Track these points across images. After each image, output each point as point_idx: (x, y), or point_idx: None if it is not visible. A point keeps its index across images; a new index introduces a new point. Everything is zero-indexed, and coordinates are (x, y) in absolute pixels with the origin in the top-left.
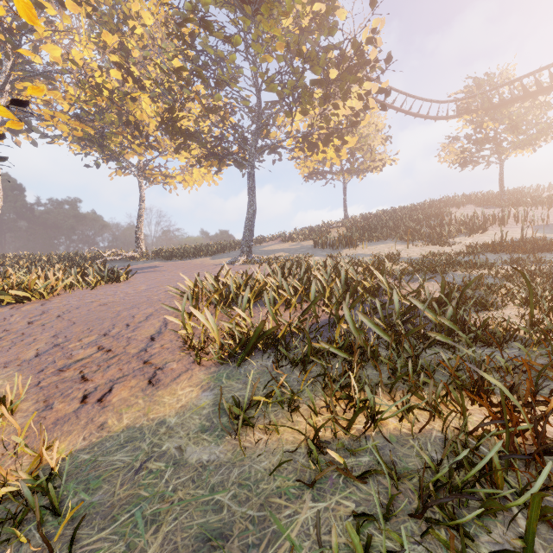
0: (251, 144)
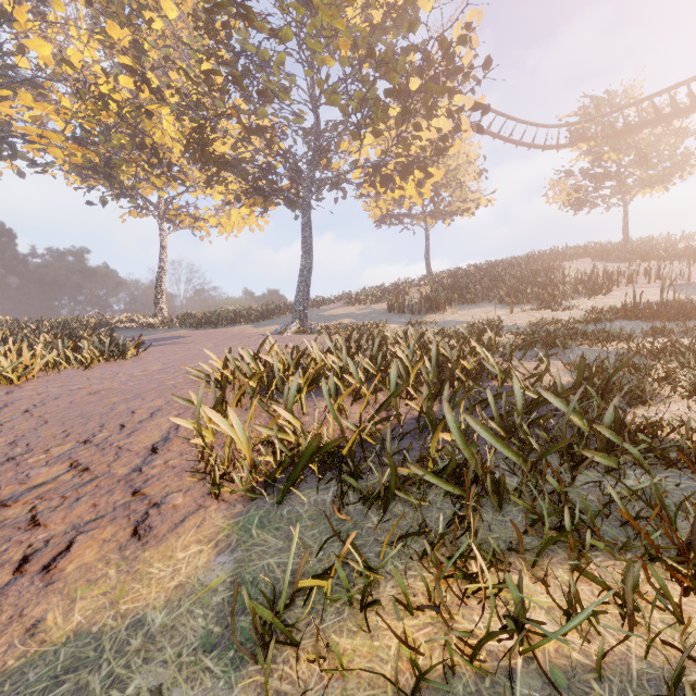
0: (307, 176)
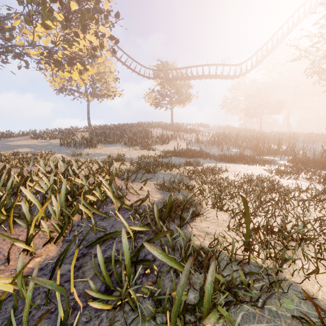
0: None
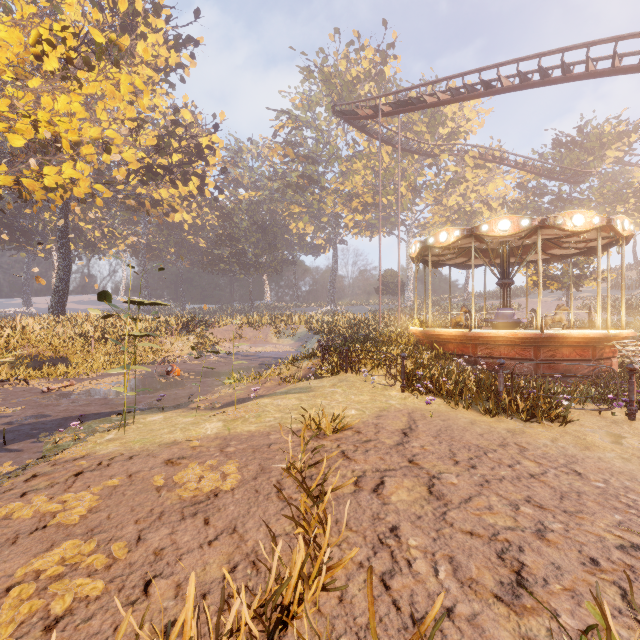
0: None
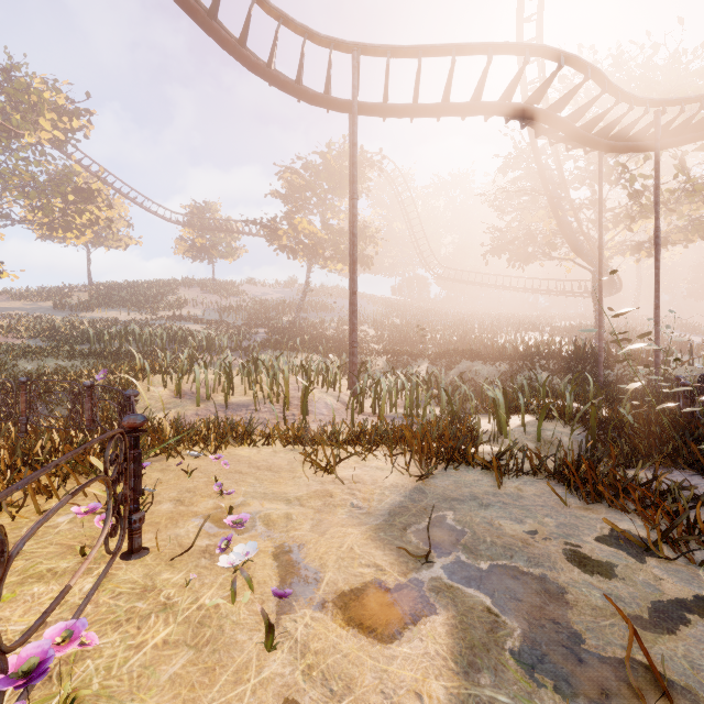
0: None
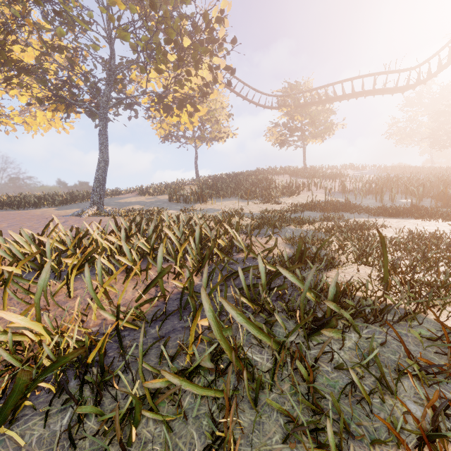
0: (103, 93)
